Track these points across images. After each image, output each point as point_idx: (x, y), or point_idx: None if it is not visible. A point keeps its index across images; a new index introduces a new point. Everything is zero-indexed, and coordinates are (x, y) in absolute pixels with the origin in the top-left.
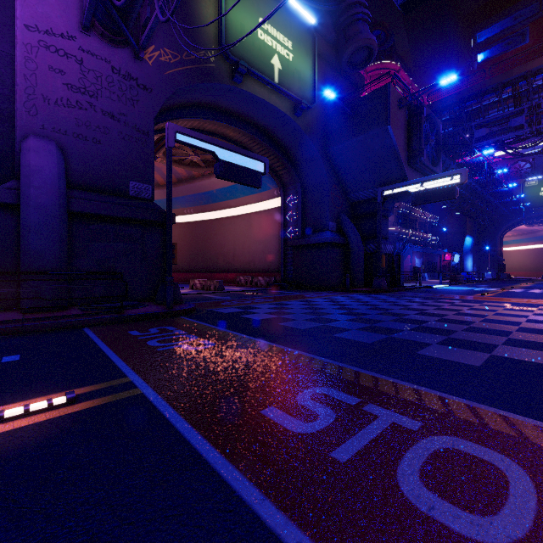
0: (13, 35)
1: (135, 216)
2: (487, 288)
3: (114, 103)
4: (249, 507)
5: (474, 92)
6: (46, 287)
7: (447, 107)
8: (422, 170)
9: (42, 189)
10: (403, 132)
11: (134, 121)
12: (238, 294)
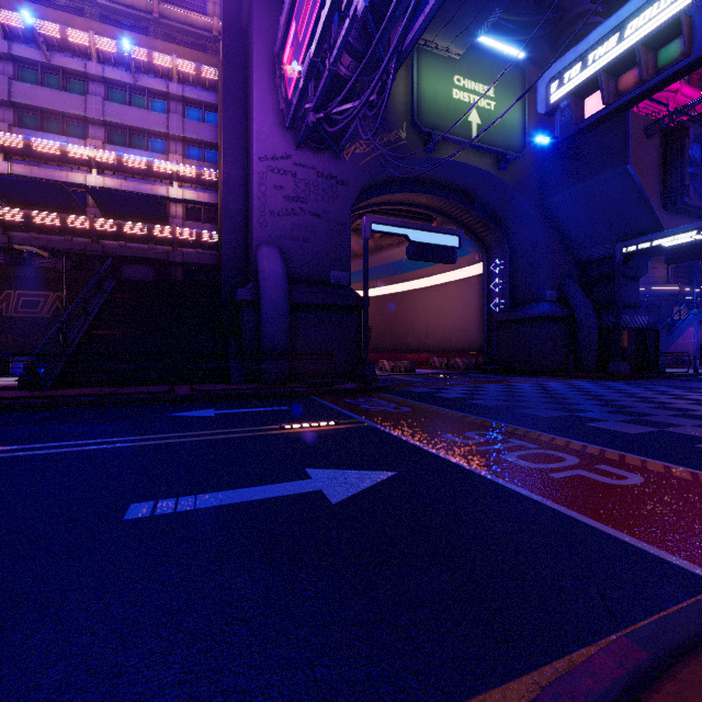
0: (244, 160)
1: (336, 303)
2: None
3: (318, 203)
4: (431, 452)
5: None
6: (284, 364)
7: None
8: (691, 211)
9: (274, 288)
10: (654, 167)
11: (334, 216)
12: (431, 377)
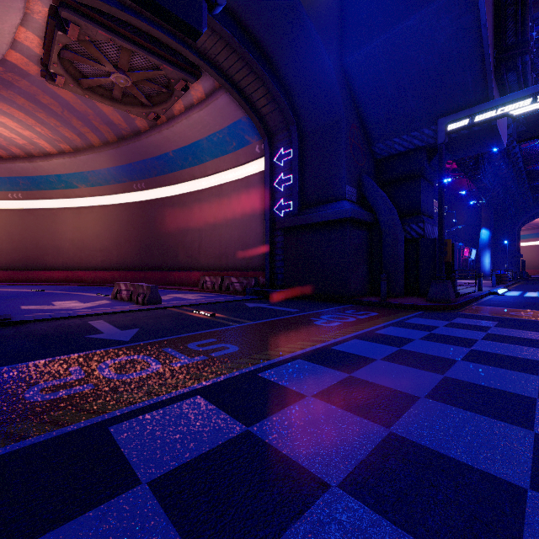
0: None
1: None
2: None
3: None
4: None
5: None
6: None
7: None
8: (511, 91)
9: None
10: (491, 10)
11: None
12: (172, 318)
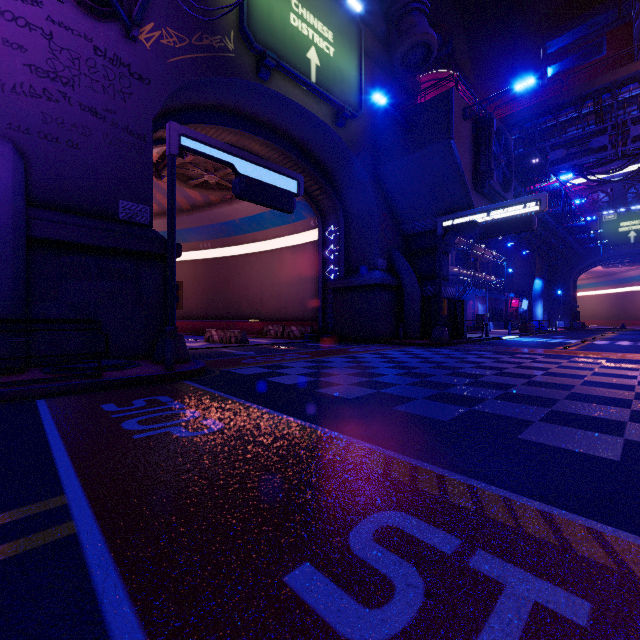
0: None
1: (126, 246)
2: (565, 339)
3: (97, 95)
4: None
5: (549, 105)
6: None
7: (517, 123)
8: (491, 196)
9: None
10: (469, 149)
11: (125, 121)
12: (265, 349)
